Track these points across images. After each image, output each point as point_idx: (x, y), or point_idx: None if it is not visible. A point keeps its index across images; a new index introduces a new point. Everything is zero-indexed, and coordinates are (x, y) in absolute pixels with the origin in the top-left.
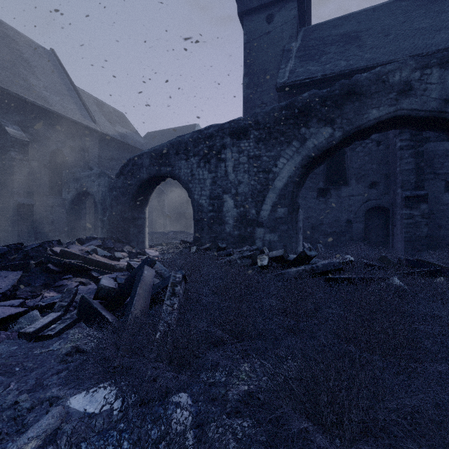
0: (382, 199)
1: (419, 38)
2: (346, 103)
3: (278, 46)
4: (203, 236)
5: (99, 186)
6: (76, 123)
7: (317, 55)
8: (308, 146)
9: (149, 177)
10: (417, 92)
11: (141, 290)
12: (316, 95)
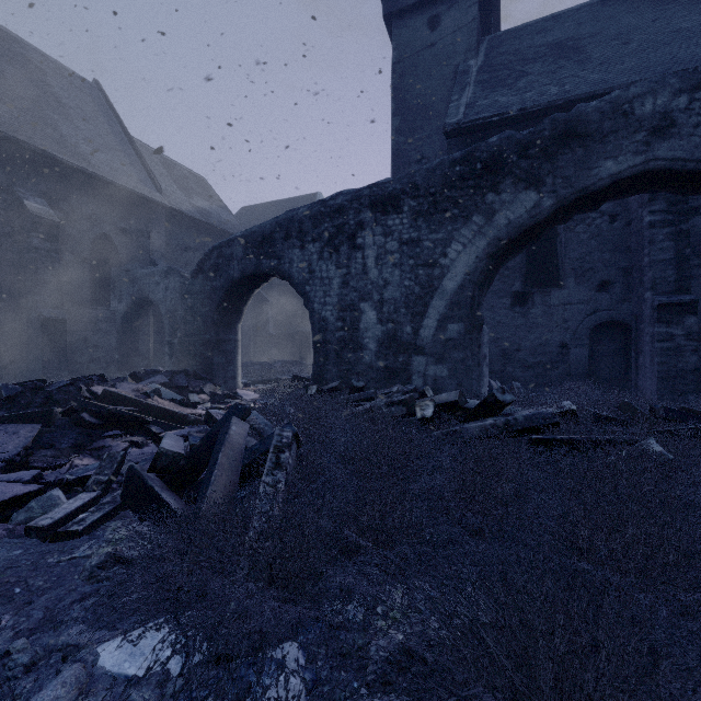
0: (618, 309)
1: (680, 45)
2: (561, 151)
3: (448, 66)
4: (328, 369)
5: (167, 290)
6: (131, 194)
7: (511, 77)
8: (498, 224)
9: (242, 275)
10: (683, 129)
11: (225, 457)
12: (511, 140)
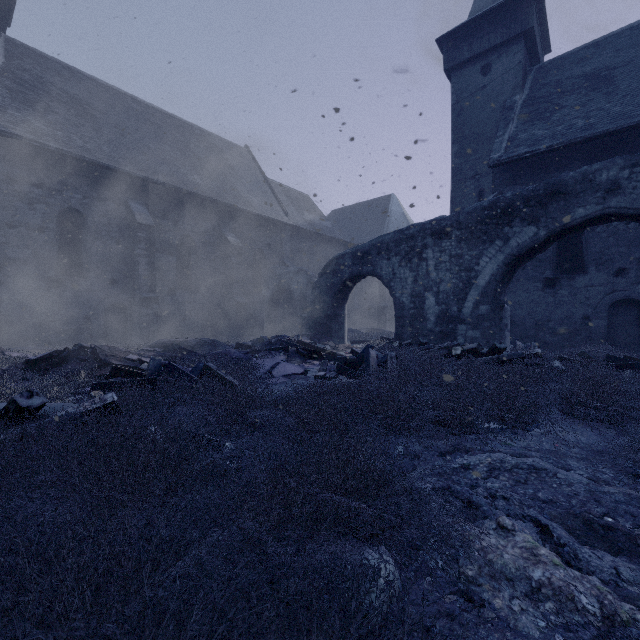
0: (632, 290)
1: None
2: (550, 203)
3: (497, 102)
4: (405, 332)
5: (298, 283)
6: (272, 221)
7: (548, 111)
8: (511, 245)
9: (351, 276)
10: (626, 190)
11: (372, 360)
12: (519, 195)
